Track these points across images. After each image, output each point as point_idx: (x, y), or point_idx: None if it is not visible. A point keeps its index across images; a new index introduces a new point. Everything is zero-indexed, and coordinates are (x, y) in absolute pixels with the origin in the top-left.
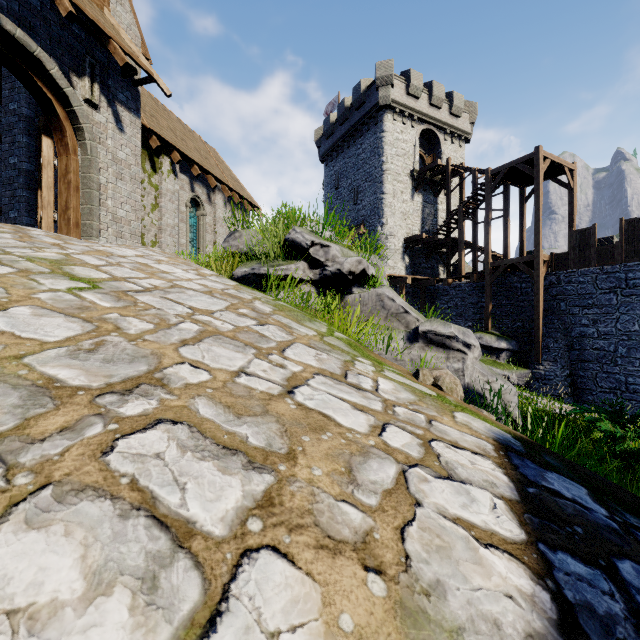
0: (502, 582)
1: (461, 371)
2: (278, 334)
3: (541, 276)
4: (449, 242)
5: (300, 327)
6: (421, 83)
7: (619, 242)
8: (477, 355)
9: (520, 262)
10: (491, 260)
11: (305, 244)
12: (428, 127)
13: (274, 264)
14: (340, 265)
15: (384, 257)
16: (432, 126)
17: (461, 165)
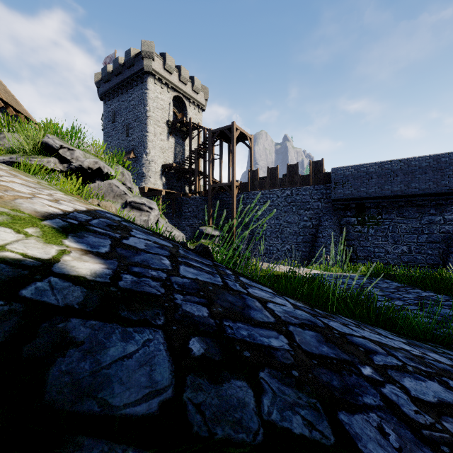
0: (48, 209)
1: (147, 221)
2: (4, 174)
3: (235, 194)
4: (191, 171)
5: (26, 177)
6: (173, 64)
7: (267, 179)
8: (157, 214)
9: (226, 185)
10: (212, 183)
11: (55, 146)
12: (179, 95)
13: (30, 157)
14: (81, 162)
15: (148, 176)
16: (181, 95)
17: (197, 124)
